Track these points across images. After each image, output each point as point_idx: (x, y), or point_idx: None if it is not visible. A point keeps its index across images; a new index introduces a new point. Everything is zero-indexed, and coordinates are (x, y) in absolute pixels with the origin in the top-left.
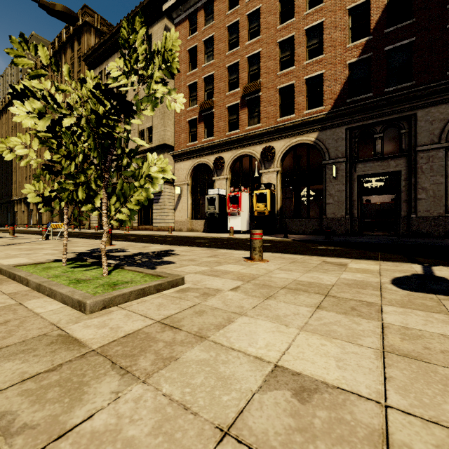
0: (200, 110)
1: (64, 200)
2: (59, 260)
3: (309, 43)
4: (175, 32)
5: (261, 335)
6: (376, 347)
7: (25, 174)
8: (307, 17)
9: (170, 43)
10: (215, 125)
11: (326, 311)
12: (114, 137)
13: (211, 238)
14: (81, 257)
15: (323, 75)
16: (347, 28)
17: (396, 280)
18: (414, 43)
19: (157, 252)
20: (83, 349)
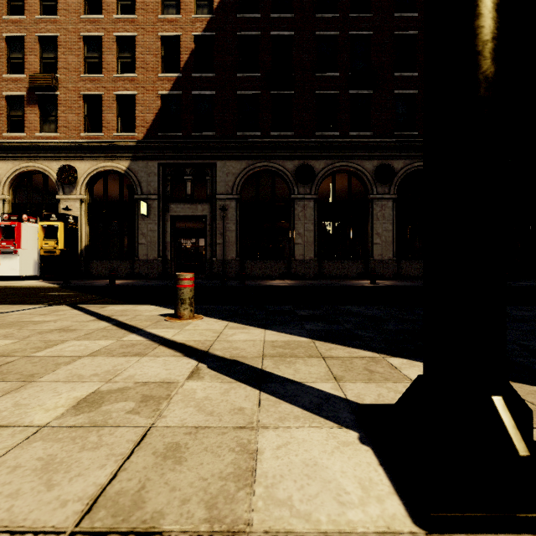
0: None
1: None
2: None
3: (122, 54)
4: None
5: None
6: None
7: None
8: (118, 23)
9: None
10: None
11: None
12: None
13: None
14: None
15: (135, 97)
16: (160, 55)
17: None
18: (215, 96)
19: None
20: None
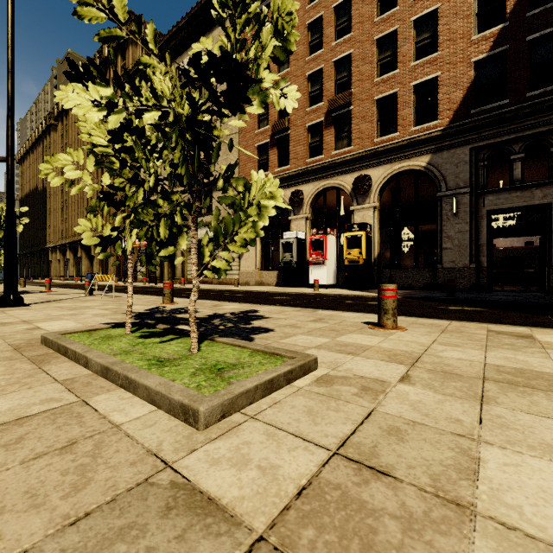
0: (273, 132)
1: (141, 239)
2: (118, 325)
3: (418, 39)
4: None
5: None
6: None
7: (61, 217)
8: (416, 4)
9: (288, 2)
10: (292, 151)
11: None
12: (209, 144)
13: (291, 294)
14: (141, 319)
15: (437, 79)
16: (472, 14)
17: None
18: None
19: (238, 314)
20: (237, 531)
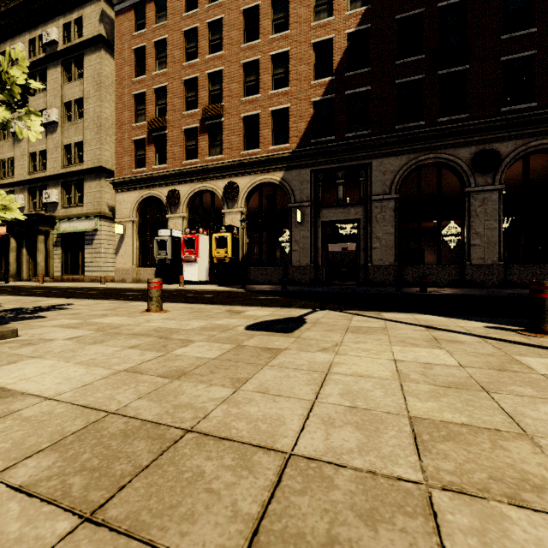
0: (150, 129)
1: None
2: None
3: (276, 72)
4: (21, 51)
5: (25, 370)
6: (121, 369)
7: None
8: (273, 42)
9: (5, 64)
10: (169, 151)
11: (132, 349)
12: None
13: None
14: None
15: (289, 109)
16: (312, 63)
17: (258, 323)
18: (370, 92)
19: (41, 307)
20: None
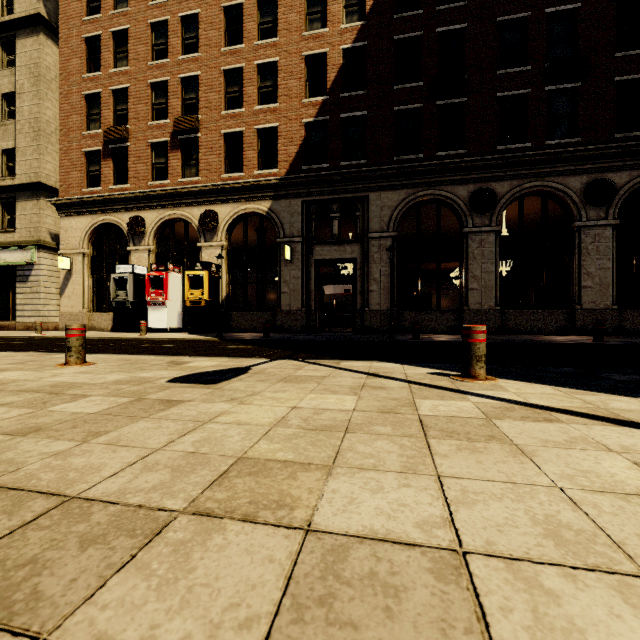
0: (106, 139)
1: None
2: None
3: (262, 84)
4: None
5: None
6: None
7: None
8: (259, 49)
9: None
10: (131, 168)
11: None
12: None
13: (103, 339)
14: None
15: (277, 129)
16: (304, 79)
17: (191, 374)
18: (367, 117)
19: None
20: None
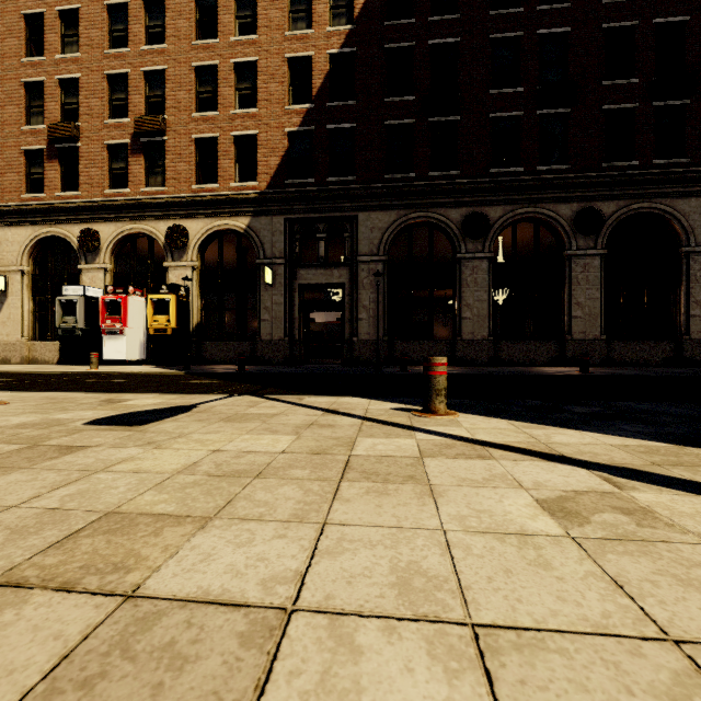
0: (50, 137)
1: None
2: None
3: (240, 85)
4: None
5: None
6: None
7: None
8: (236, 46)
9: None
10: (83, 172)
11: None
12: None
13: (42, 373)
14: None
15: (257, 137)
16: (286, 83)
17: (120, 414)
18: (356, 130)
19: None
20: None
